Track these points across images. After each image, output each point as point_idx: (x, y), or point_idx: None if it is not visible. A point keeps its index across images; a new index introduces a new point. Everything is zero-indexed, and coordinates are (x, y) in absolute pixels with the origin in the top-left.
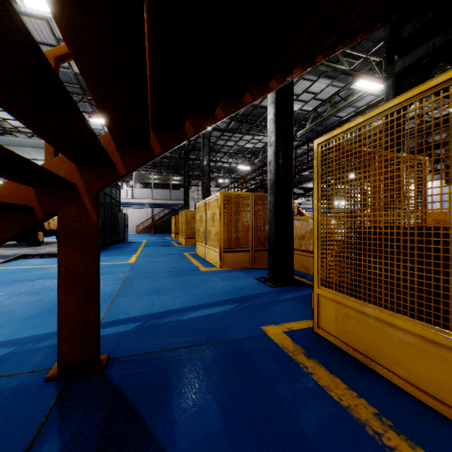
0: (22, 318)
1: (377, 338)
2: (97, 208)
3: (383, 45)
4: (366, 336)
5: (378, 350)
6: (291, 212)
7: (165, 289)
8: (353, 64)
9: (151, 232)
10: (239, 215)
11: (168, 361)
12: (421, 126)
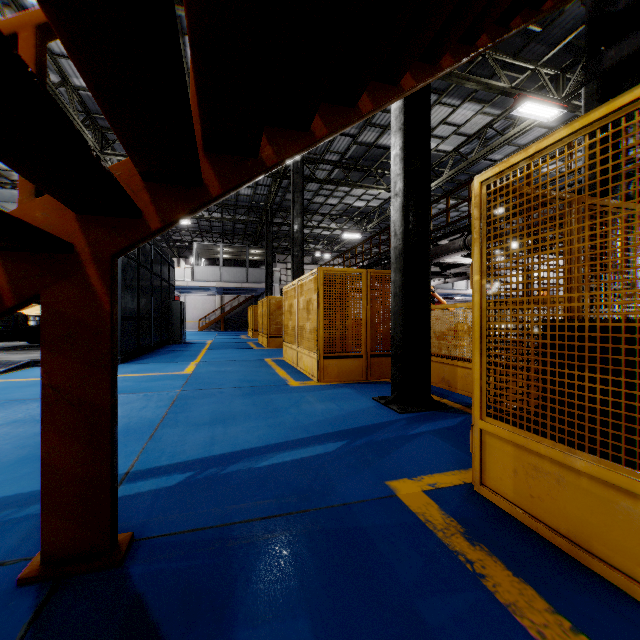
0: (8, 462)
1: (597, 514)
2: (111, 286)
3: (561, 50)
4: (573, 508)
5: (600, 535)
6: (427, 297)
7: (235, 416)
8: (515, 80)
9: (220, 328)
10: (346, 302)
11: (232, 547)
12: None
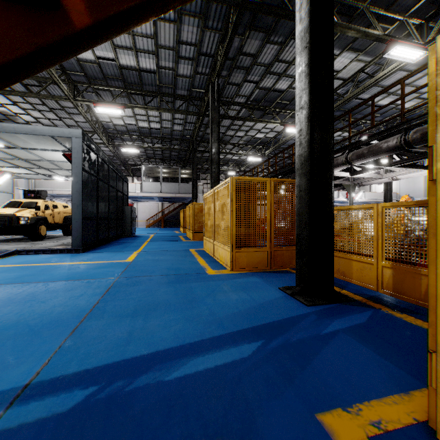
0: None
1: None
2: None
3: (426, 3)
4: None
5: None
6: (331, 199)
7: (157, 306)
8: (385, 31)
9: (161, 225)
10: (254, 205)
11: None
12: None
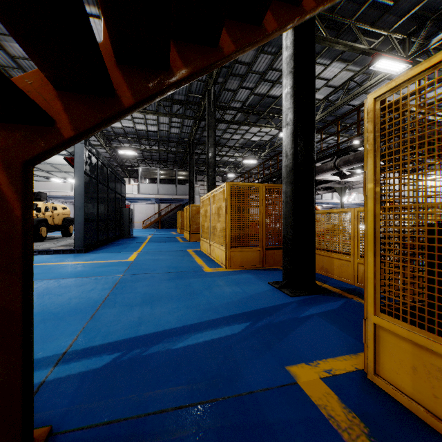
0: None
1: None
2: (24, 192)
3: (408, 20)
4: None
5: None
6: (312, 204)
7: (161, 298)
8: (371, 44)
9: (158, 226)
10: (247, 208)
11: None
12: None
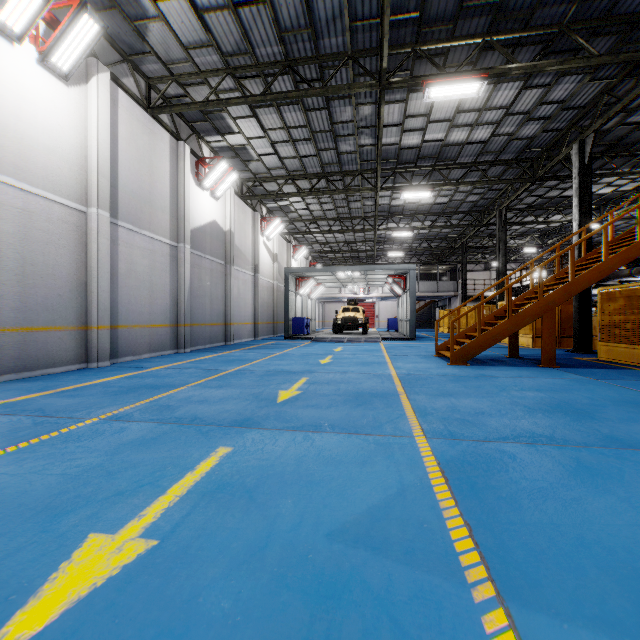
0: None
1: (616, 353)
2: None
3: None
4: (613, 354)
5: (616, 356)
6: (590, 312)
7: None
8: None
9: None
10: None
11: (540, 358)
12: (625, 294)
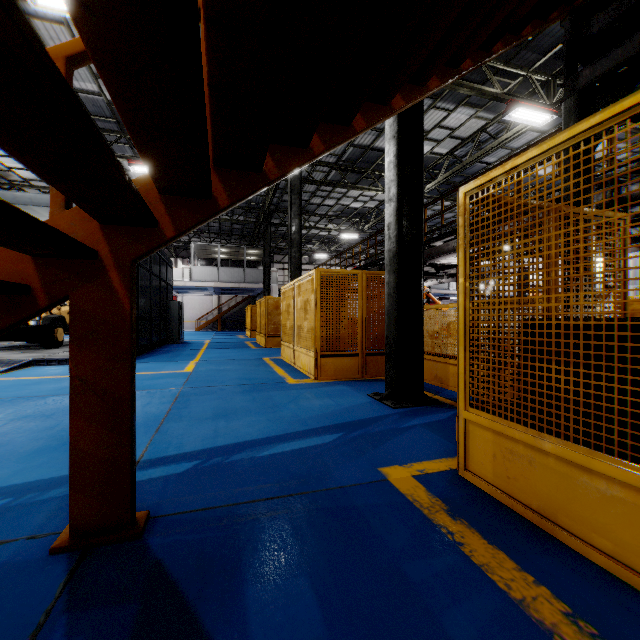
0: (24, 453)
1: (562, 489)
2: (131, 288)
3: (552, 57)
4: (543, 485)
5: (564, 508)
6: (420, 298)
7: (236, 411)
8: (507, 86)
9: (217, 328)
10: (343, 302)
11: (239, 523)
12: (637, 156)
